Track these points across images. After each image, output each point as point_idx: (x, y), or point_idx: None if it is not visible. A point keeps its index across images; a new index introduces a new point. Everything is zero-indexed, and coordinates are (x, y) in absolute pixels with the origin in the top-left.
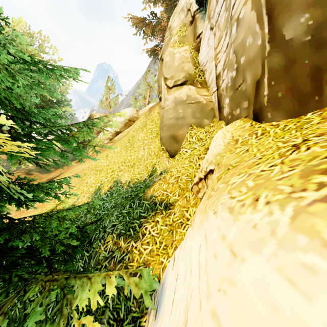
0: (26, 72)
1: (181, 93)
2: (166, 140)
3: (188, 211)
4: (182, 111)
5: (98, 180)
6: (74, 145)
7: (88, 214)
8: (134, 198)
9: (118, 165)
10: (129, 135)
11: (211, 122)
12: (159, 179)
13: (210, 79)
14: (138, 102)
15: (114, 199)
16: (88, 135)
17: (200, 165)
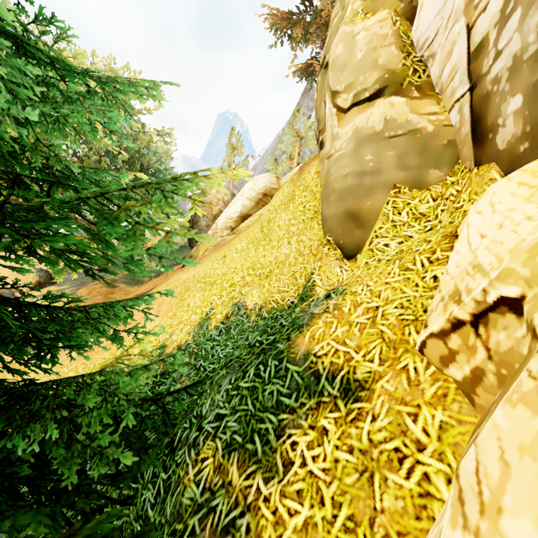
0: (14, 62)
1: (370, 117)
2: (335, 223)
3: (419, 419)
4: (372, 157)
5: (207, 301)
6: (181, 241)
7: (184, 367)
8: (266, 352)
9: (242, 274)
10: (262, 219)
11: (449, 175)
12: (325, 310)
13: (445, 73)
14: (279, 166)
15: (231, 340)
16: (160, 210)
17: (436, 280)
